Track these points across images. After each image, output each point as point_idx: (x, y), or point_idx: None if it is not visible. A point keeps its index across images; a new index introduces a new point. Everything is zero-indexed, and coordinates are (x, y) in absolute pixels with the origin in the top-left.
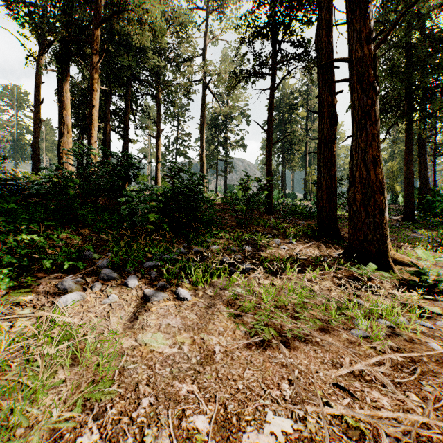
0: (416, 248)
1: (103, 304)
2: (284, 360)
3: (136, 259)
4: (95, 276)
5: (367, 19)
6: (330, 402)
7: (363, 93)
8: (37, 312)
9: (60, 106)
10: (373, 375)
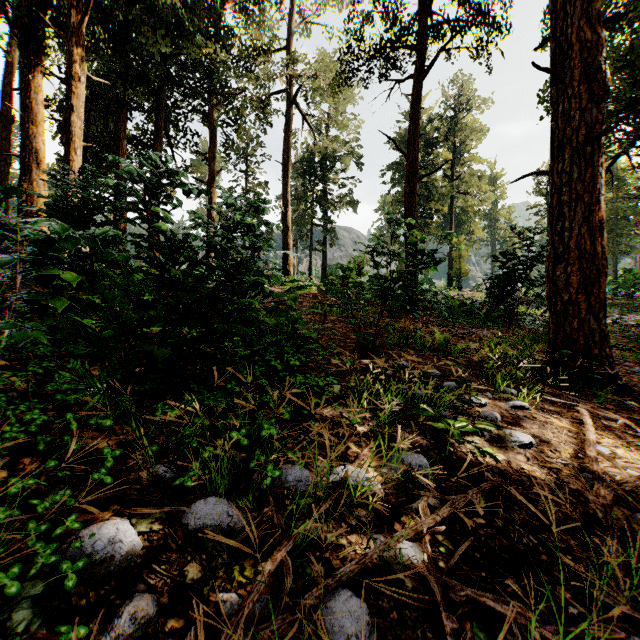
0: None
1: None
2: None
3: None
4: None
5: None
6: None
7: None
8: None
9: (24, 116)
10: None
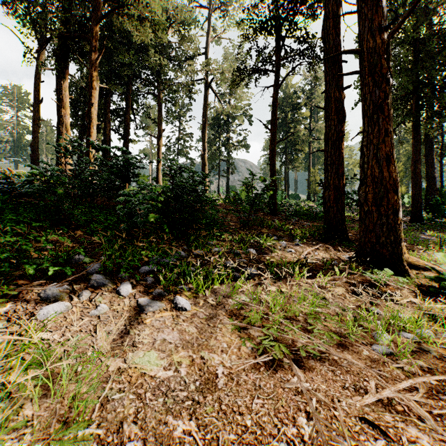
0: (428, 250)
1: (90, 316)
2: (298, 384)
3: (131, 264)
4: (84, 283)
5: (380, 7)
6: (360, 445)
7: (375, 85)
8: (11, 327)
9: (59, 104)
10: (405, 404)
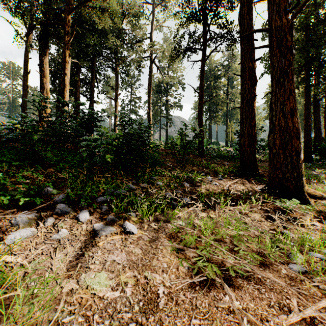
0: (320, 183)
1: (52, 240)
2: (230, 303)
3: (90, 195)
4: (50, 211)
5: None
6: None
7: (281, 55)
8: None
9: (41, 75)
10: None
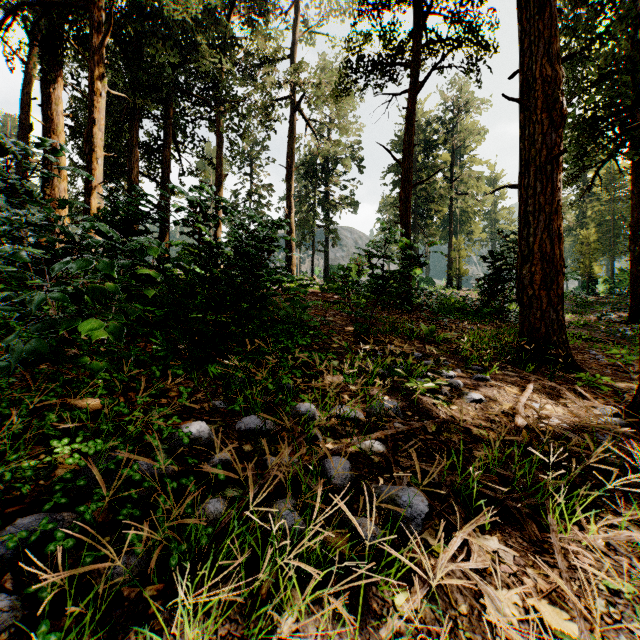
0: None
1: None
2: None
3: None
4: None
5: None
6: None
7: None
8: None
9: (46, 127)
10: None
